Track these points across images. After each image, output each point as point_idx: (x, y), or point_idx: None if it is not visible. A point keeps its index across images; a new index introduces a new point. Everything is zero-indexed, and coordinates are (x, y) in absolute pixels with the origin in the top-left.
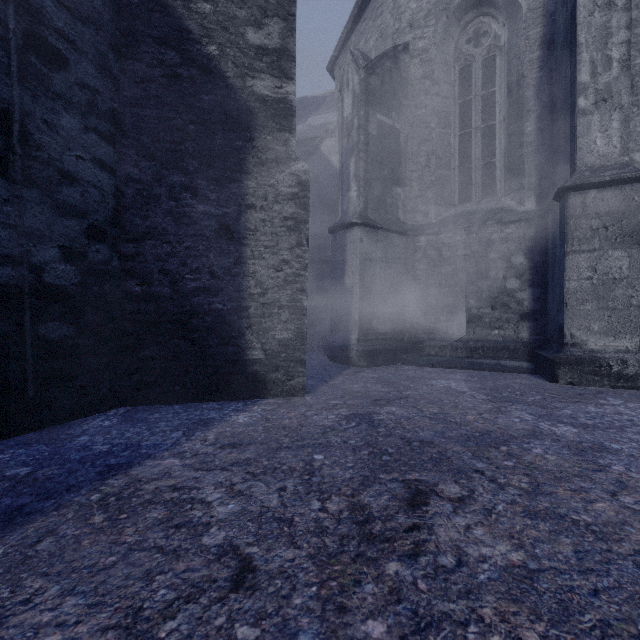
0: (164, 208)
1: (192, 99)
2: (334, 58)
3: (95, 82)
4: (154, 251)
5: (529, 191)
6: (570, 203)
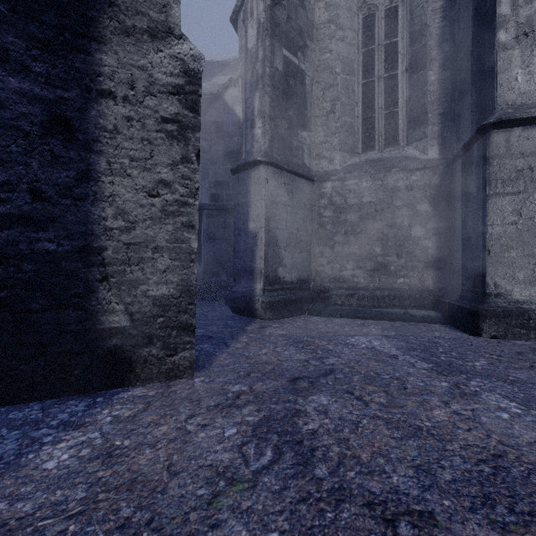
0: None
1: None
2: (237, 8)
3: None
4: None
5: (432, 140)
6: (493, 141)
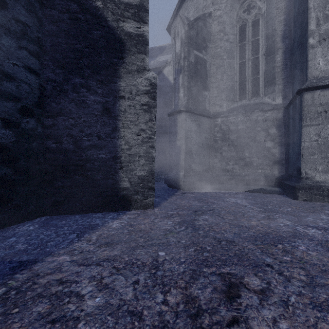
0: (70, 97)
1: (87, 33)
2: (170, 23)
3: (26, 19)
4: (64, 123)
5: (278, 93)
6: (305, 98)
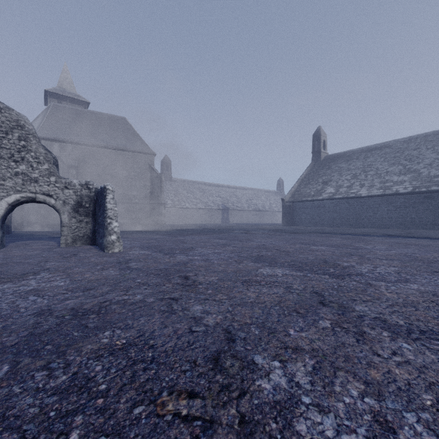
0: None
1: None
2: None
3: None
4: None
5: None
6: None
